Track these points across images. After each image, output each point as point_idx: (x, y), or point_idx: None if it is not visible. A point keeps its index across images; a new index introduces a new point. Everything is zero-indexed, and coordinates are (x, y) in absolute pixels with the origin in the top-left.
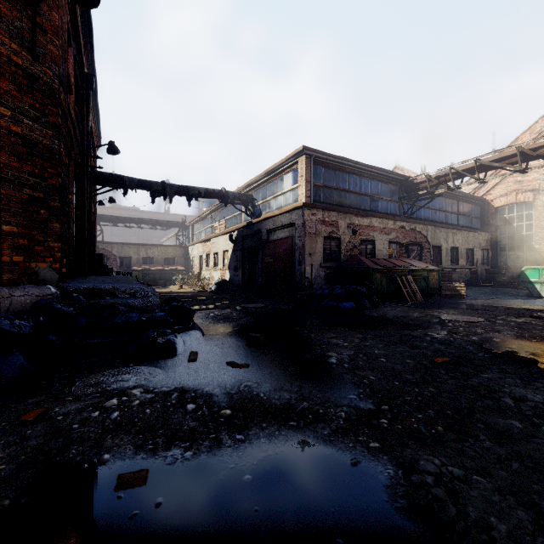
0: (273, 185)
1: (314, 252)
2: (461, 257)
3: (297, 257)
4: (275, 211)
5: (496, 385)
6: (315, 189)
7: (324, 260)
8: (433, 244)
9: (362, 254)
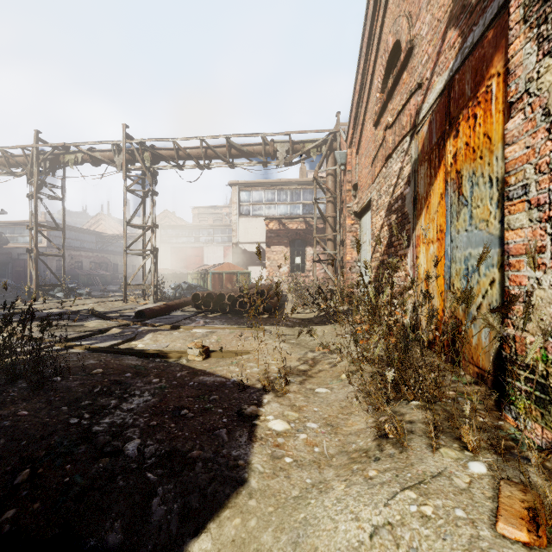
0: (21, 229)
1: (52, 267)
2: (130, 269)
3: (42, 269)
4: (23, 243)
5: (96, 290)
6: (52, 238)
7: (57, 270)
8: (114, 263)
9: (76, 267)
